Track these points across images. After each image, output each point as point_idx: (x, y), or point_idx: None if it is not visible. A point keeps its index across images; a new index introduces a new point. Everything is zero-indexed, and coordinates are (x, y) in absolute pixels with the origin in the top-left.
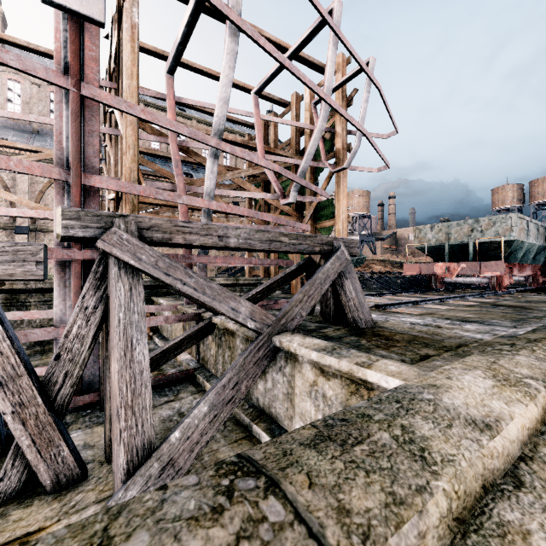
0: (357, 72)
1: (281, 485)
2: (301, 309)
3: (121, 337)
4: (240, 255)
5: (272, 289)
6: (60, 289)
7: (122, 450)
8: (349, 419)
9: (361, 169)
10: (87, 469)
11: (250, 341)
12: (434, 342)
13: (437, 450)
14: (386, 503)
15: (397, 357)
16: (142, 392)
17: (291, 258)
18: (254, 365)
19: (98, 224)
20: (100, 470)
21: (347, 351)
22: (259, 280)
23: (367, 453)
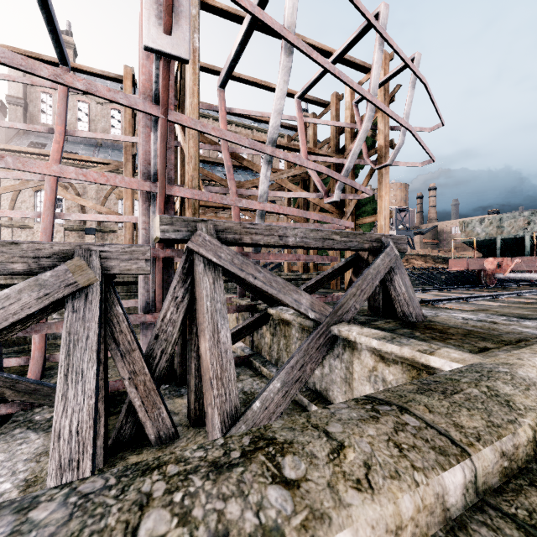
0: (401, 68)
1: (409, 410)
2: (355, 302)
3: (209, 321)
4: (276, 251)
5: (321, 284)
6: (145, 282)
7: (216, 412)
8: (440, 381)
9: (404, 164)
10: (177, 430)
11: (306, 330)
12: (491, 336)
13: (519, 402)
14: (487, 425)
15: (455, 348)
16: (227, 368)
17: (331, 254)
18: (316, 351)
19: (186, 228)
20: (188, 432)
21: (407, 340)
22: (300, 275)
23: (464, 399)
